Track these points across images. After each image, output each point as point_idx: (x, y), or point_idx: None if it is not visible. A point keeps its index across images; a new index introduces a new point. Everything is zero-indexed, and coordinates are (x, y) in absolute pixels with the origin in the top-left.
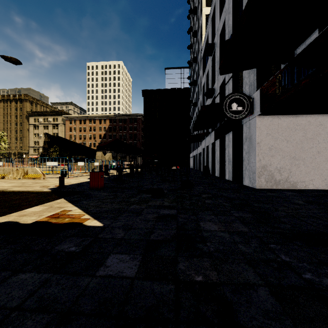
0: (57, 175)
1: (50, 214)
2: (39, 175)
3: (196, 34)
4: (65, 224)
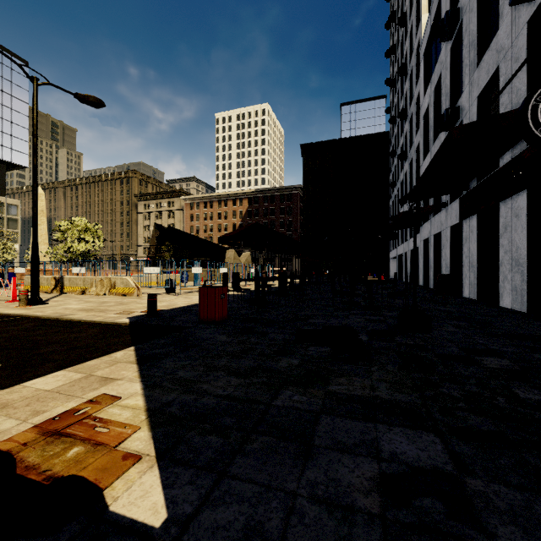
0: (162, 289)
1: (61, 410)
2: (131, 289)
3: (406, 20)
4: (44, 486)
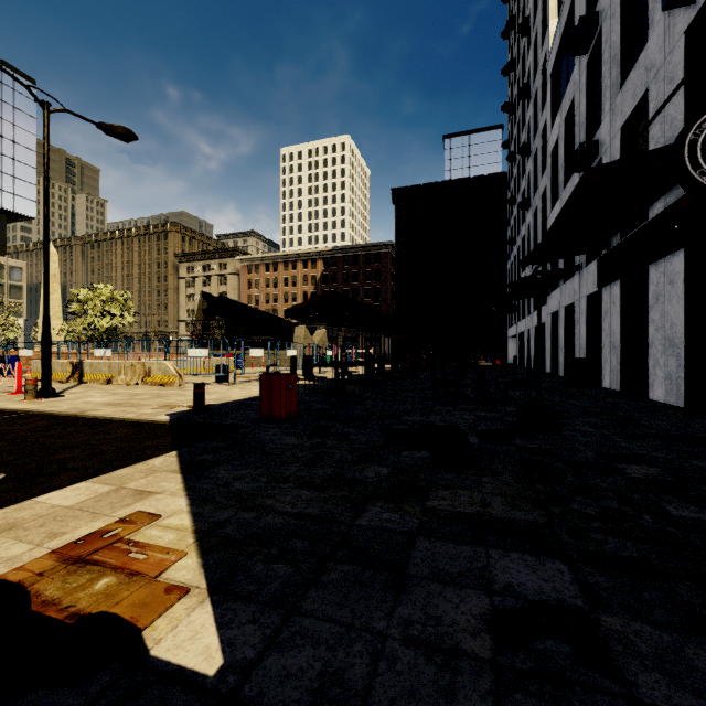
0: (212, 377)
1: (85, 531)
2: (172, 378)
3: (529, 27)
4: (67, 626)
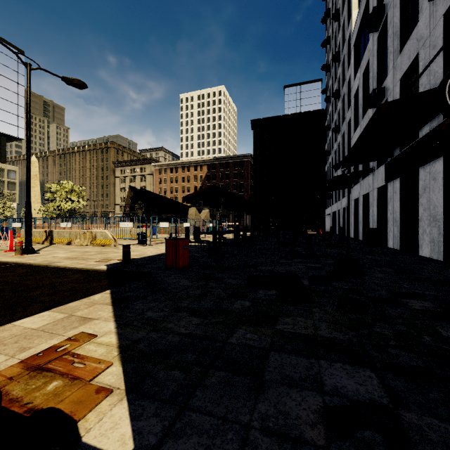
0: (135, 240)
1: (44, 346)
2: (109, 241)
3: (339, 15)
4: (25, 418)
